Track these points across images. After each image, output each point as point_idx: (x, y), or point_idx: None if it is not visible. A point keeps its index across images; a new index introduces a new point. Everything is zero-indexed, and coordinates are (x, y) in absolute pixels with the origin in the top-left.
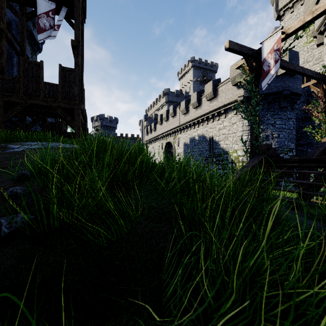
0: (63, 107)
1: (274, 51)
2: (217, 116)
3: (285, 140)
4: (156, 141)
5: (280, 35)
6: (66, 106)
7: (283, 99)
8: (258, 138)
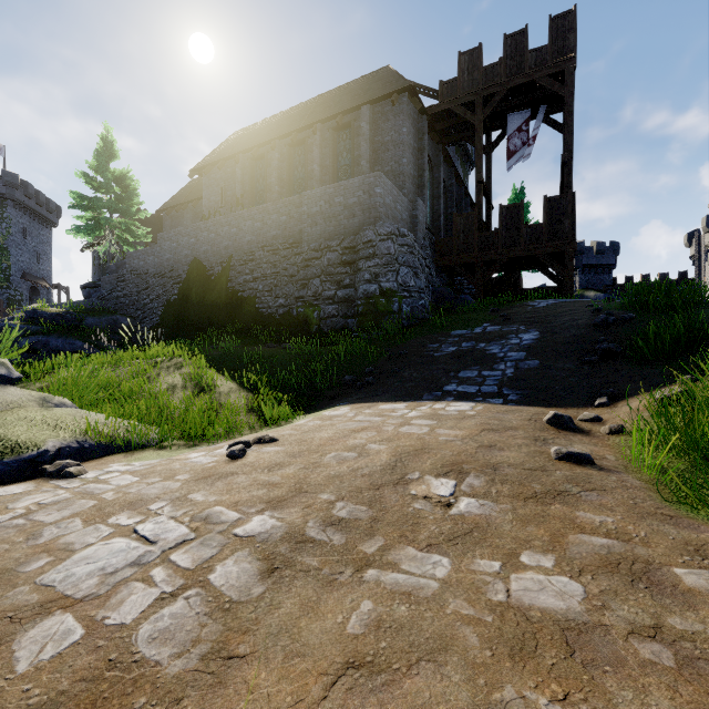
0: (548, 252)
1: None
2: None
3: None
4: None
5: None
6: (553, 251)
7: None
8: None
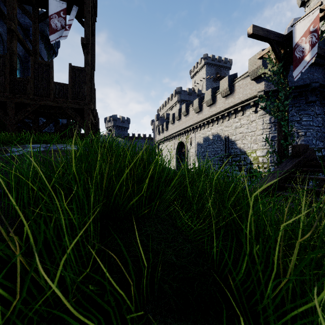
0: (73, 107)
1: (310, 33)
2: (233, 113)
3: (313, 138)
4: (168, 141)
5: (319, 13)
6: (76, 106)
7: (311, 93)
8: (287, 137)
